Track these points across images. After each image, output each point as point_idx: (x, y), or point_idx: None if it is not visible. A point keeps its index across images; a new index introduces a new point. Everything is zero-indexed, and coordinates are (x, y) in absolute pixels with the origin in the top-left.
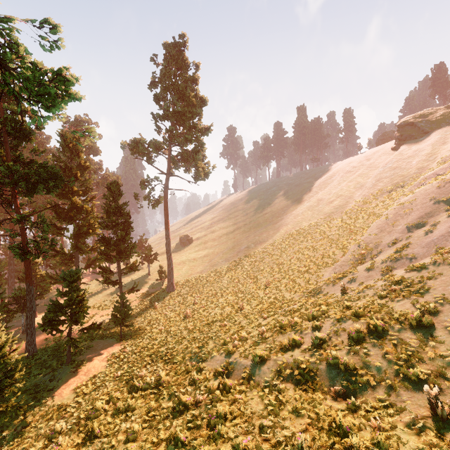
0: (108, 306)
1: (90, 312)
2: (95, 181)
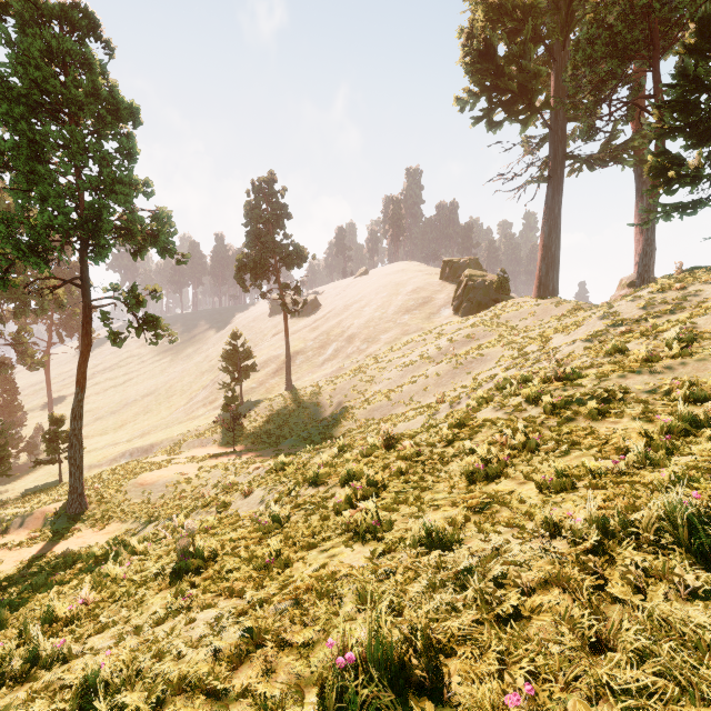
0: None
1: None
2: None
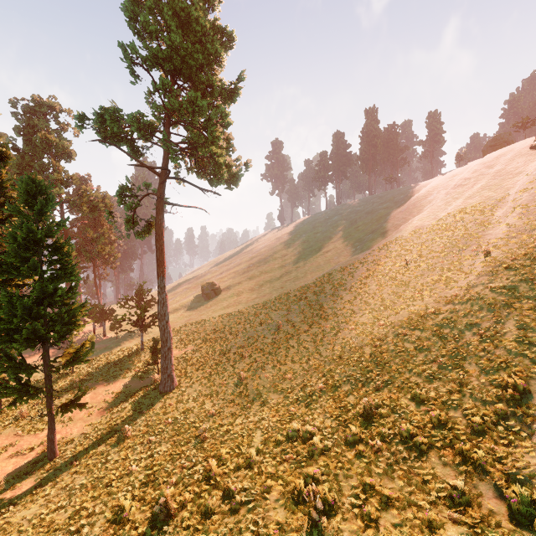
0: (44, 424)
1: (3, 438)
2: (60, 197)
